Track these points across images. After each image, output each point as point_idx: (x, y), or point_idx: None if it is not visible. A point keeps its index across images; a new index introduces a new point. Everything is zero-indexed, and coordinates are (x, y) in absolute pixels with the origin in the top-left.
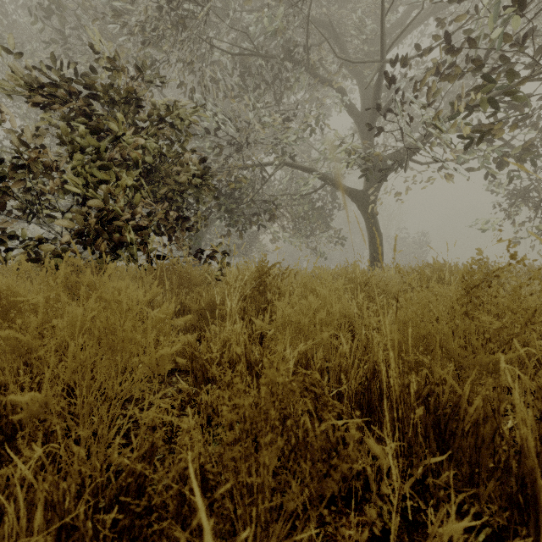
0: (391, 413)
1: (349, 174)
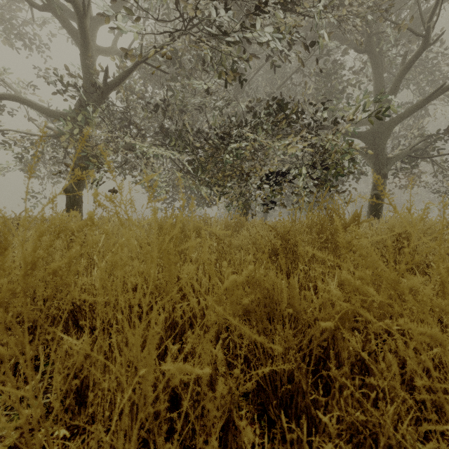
0: None
1: None
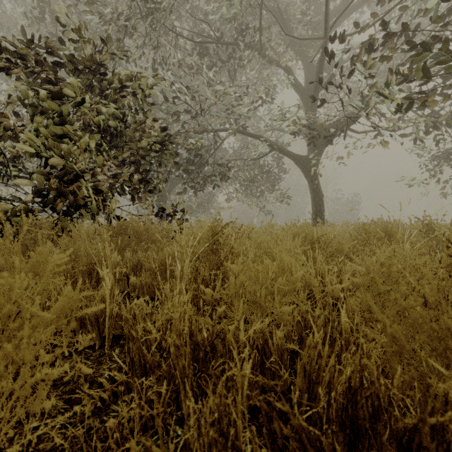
0: (392, 447)
1: (292, 145)
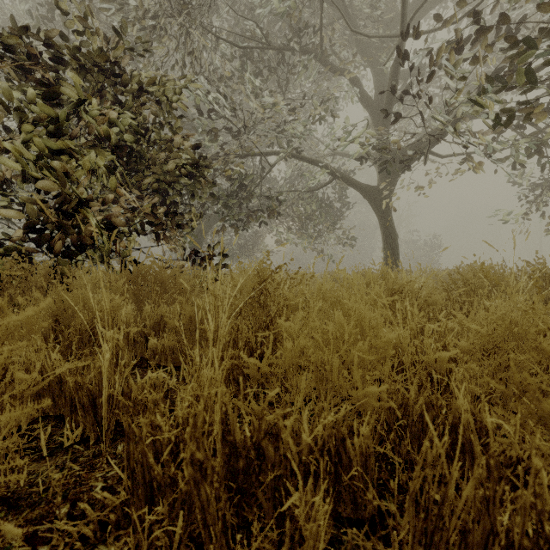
0: None
1: (357, 175)
